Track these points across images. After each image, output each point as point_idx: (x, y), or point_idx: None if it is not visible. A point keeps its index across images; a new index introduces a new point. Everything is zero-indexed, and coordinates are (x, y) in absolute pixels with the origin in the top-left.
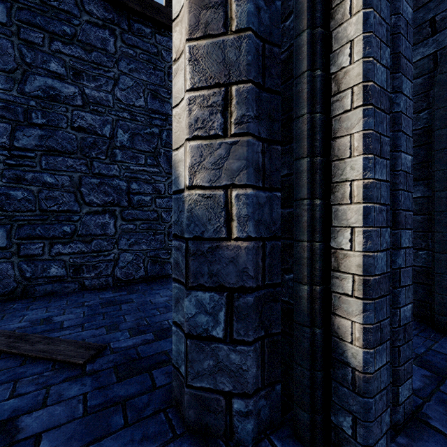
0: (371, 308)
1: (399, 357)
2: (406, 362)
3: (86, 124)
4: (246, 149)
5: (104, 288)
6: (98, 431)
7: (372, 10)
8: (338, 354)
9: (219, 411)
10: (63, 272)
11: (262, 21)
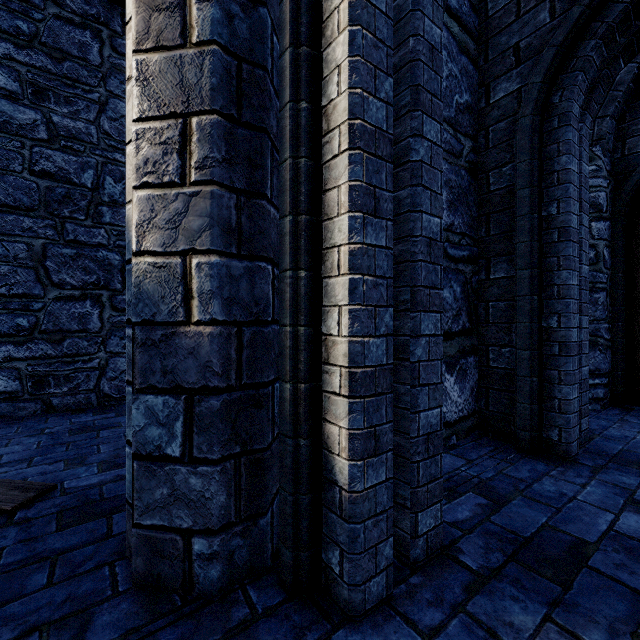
0: (359, 408)
1: (419, 475)
2: (430, 483)
3: (55, 168)
4: (209, 203)
5: (83, 409)
6: (3, 595)
7: (360, 28)
8: (328, 471)
9: (176, 555)
10: (17, 385)
11: (238, 32)
